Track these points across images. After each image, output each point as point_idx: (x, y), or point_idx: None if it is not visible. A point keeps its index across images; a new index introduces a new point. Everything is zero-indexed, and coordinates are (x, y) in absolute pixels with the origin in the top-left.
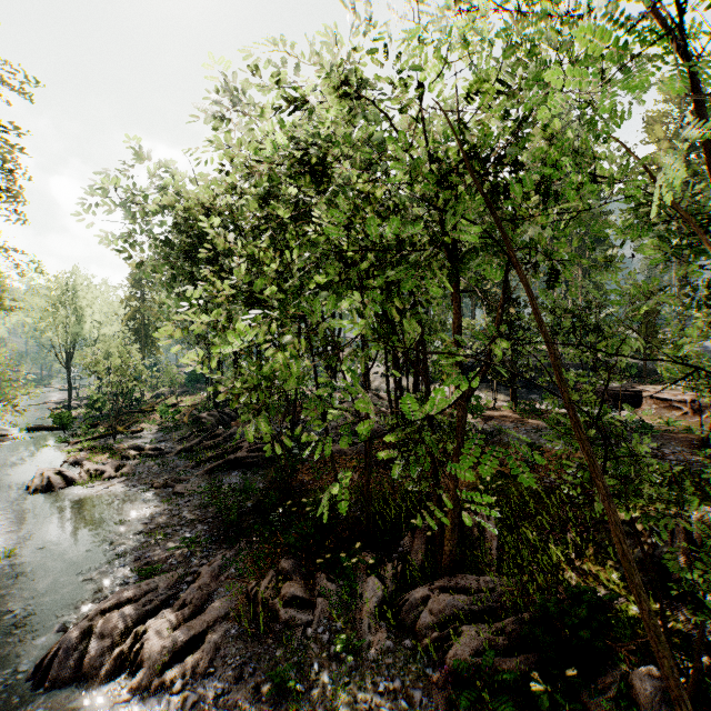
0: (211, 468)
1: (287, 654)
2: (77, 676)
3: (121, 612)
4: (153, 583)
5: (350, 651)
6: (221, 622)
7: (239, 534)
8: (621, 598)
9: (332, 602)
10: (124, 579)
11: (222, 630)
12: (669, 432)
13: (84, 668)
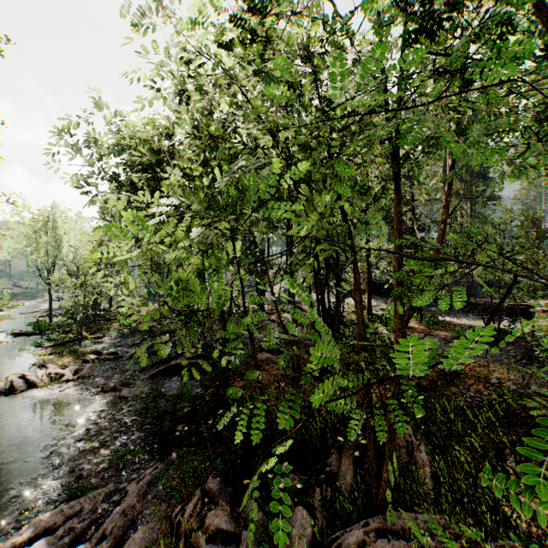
0: (155, 373)
1: None
2: None
3: None
4: (78, 505)
5: None
6: None
7: (170, 446)
8: None
9: (258, 535)
10: (53, 496)
11: None
12: None
13: None
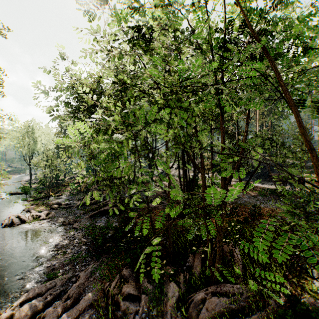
0: (92, 214)
1: None
2: None
3: (31, 304)
4: (54, 283)
5: None
6: (88, 309)
7: (102, 253)
8: None
9: (150, 297)
10: (40, 279)
11: (88, 314)
12: None
13: None
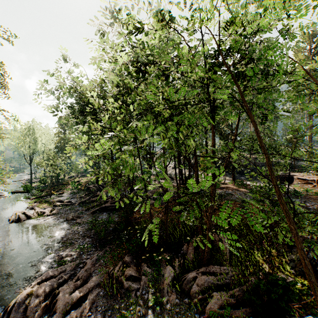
0: (94, 211)
1: (127, 305)
2: (24, 316)
3: (47, 283)
4: (64, 268)
5: (158, 304)
6: (95, 288)
7: (105, 243)
8: (291, 278)
9: (149, 278)
10: (50, 265)
11: (96, 292)
12: (308, 195)
13: (27, 312)
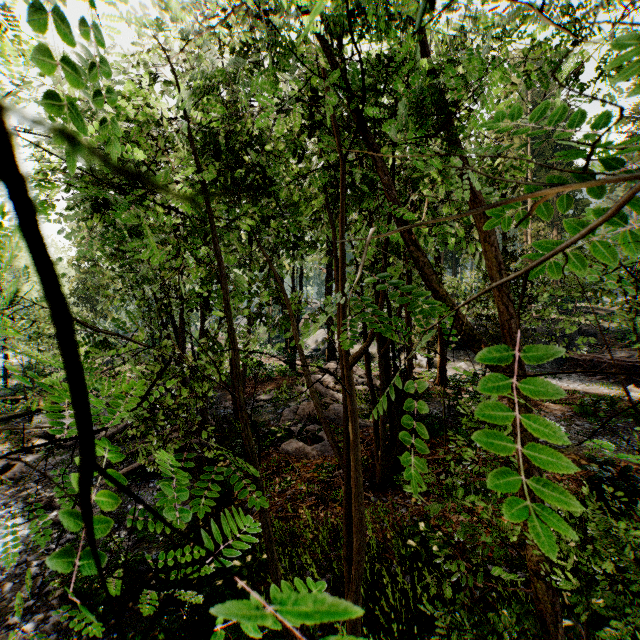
0: (123, 474)
1: None
2: None
3: None
4: None
5: None
6: None
7: None
8: None
9: None
10: None
11: None
12: None
13: None
